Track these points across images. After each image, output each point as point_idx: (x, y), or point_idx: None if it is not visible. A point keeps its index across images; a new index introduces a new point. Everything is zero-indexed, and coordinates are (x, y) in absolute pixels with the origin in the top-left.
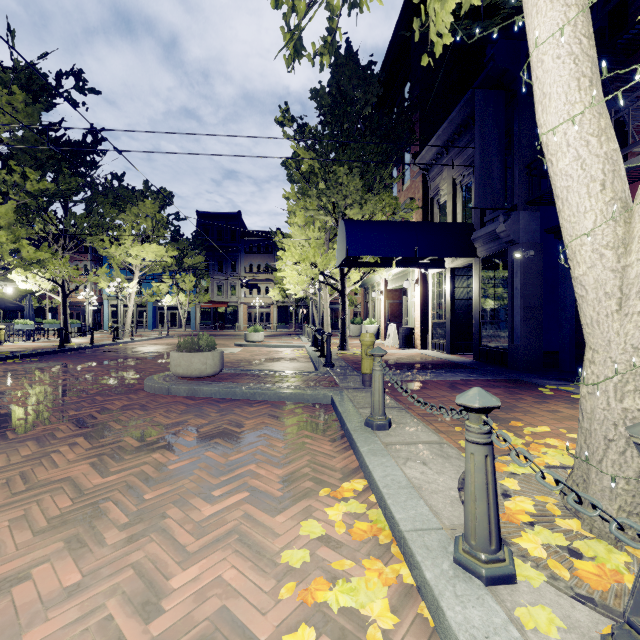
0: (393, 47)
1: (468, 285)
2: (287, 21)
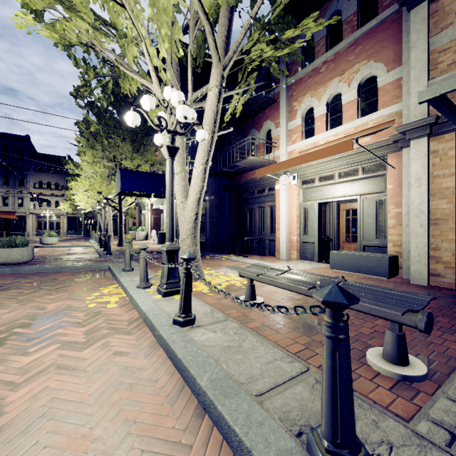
0: None
1: None
2: (83, 76)
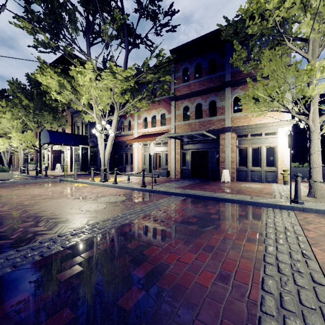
0: (58, 61)
1: (86, 152)
2: (49, 95)
